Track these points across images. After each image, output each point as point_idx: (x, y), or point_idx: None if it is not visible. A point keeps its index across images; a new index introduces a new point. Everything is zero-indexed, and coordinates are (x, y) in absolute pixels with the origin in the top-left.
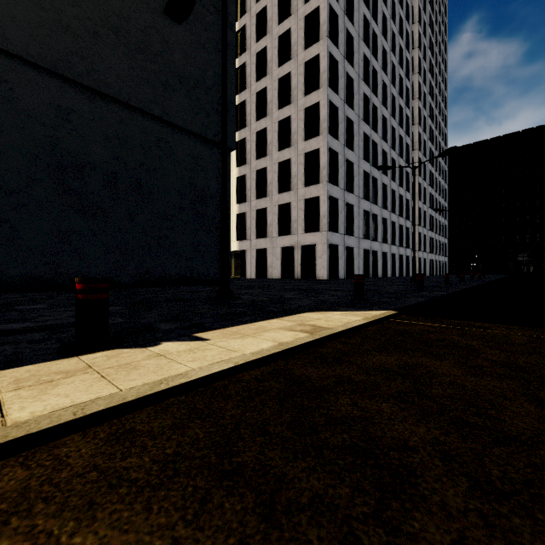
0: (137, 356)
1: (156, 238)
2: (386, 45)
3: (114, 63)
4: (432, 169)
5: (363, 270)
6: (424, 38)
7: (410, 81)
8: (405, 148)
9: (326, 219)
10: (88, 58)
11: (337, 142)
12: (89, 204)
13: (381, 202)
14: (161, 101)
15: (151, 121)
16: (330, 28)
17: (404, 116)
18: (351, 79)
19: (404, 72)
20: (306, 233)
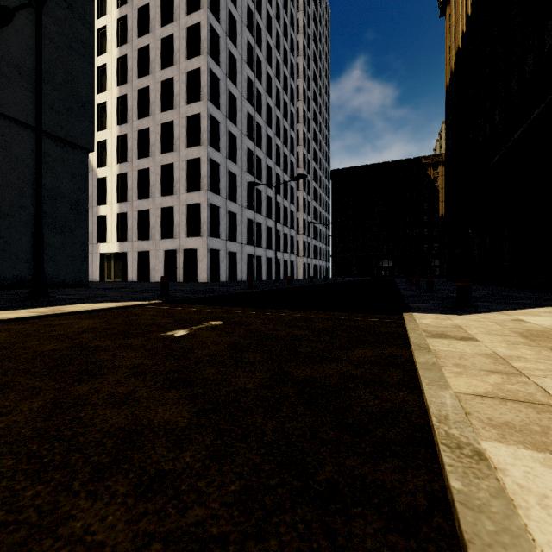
0: None
1: None
2: (270, 71)
3: None
4: (316, 185)
5: (246, 273)
6: (308, 71)
7: (294, 106)
8: (290, 165)
9: (206, 225)
10: None
11: (219, 154)
12: None
13: (266, 212)
14: None
15: None
16: (212, 46)
17: (288, 137)
18: (234, 97)
19: (289, 98)
20: (188, 238)
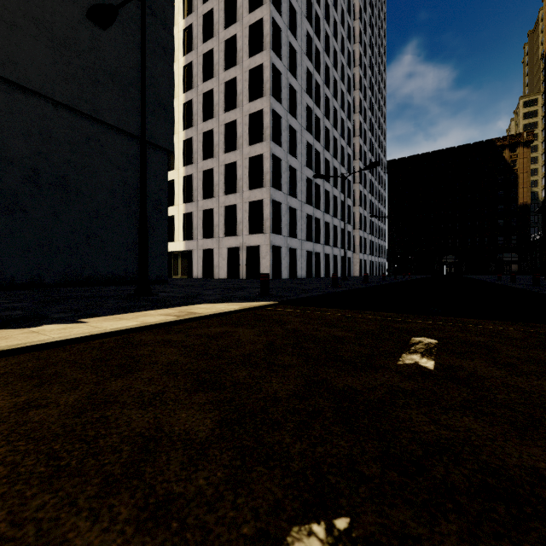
0: (14, 333)
1: (85, 236)
2: (328, 61)
3: (35, 56)
4: (372, 178)
5: (306, 270)
6: (365, 58)
7: (351, 96)
8: (347, 158)
9: (269, 221)
10: (5, 48)
11: (280, 149)
12: (6, 201)
13: (324, 207)
14: (90, 99)
15: (79, 118)
16: (274, 40)
17: (345, 128)
18: (294, 90)
19: (346, 88)
20: (250, 235)
